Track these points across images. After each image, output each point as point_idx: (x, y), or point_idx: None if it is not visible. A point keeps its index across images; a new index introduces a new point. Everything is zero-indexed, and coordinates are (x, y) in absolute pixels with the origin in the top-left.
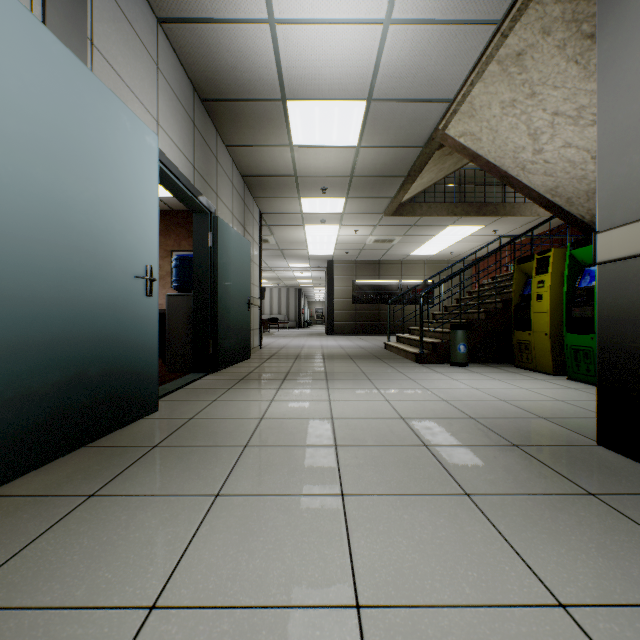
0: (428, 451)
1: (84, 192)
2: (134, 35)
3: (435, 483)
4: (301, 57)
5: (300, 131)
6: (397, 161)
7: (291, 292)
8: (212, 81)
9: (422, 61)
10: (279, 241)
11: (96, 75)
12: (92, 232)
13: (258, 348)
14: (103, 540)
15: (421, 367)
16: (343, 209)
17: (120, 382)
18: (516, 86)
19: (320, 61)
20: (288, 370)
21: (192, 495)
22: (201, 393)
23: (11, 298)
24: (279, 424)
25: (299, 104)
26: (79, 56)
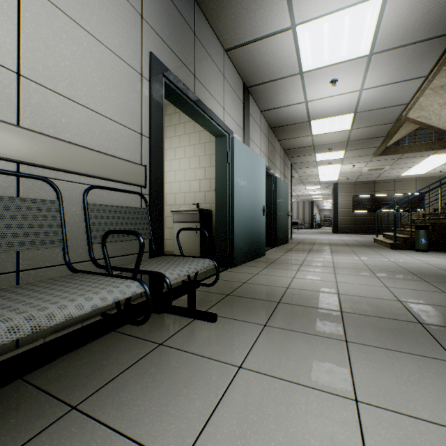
0: (370, 271)
1: (253, 187)
2: (256, 124)
3: (367, 275)
4: (318, 108)
5: (316, 129)
6: (377, 131)
7: (306, 204)
8: (277, 122)
9: (383, 96)
10: (300, 175)
11: (250, 147)
12: (254, 198)
13: (290, 239)
14: (276, 272)
15: (392, 251)
16: (343, 156)
17: (258, 243)
18: (445, 97)
19: (328, 107)
20: (310, 248)
21: (291, 270)
22: (275, 253)
23: (244, 219)
24: (311, 262)
25: (316, 121)
26: (248, 145)
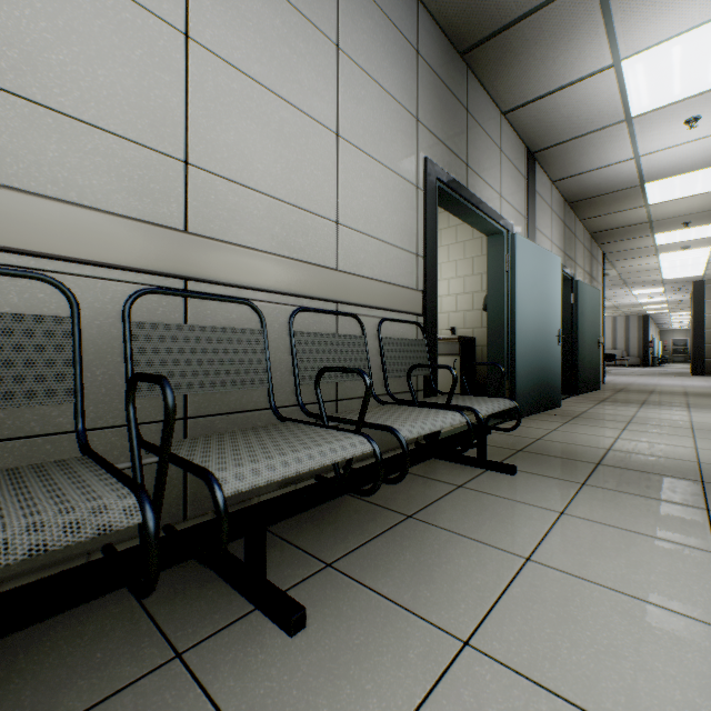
0: None
1: (542, 302)
2: (544, 204)
3: None
4: (661, 162)
5: (657, 195)
6: None
7: (631, 321)
8: (579, 193)
9: None
10: (621, 272)
11: (535, 241)
12: (543, 319)
13: (601, 383)
14: (584, 429)
15: None
16: None
17: (550, 387)
18: None
19: (680, 159)
20: (643, 399)
21: (610, 428)
22: (576, 404)
23: (530, 350)
24: (647, 419)
25: (657, 183)
26: (533, 239)
